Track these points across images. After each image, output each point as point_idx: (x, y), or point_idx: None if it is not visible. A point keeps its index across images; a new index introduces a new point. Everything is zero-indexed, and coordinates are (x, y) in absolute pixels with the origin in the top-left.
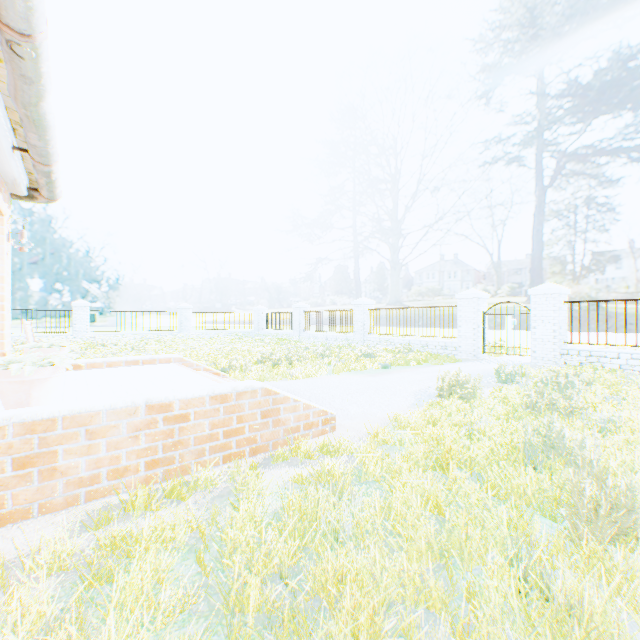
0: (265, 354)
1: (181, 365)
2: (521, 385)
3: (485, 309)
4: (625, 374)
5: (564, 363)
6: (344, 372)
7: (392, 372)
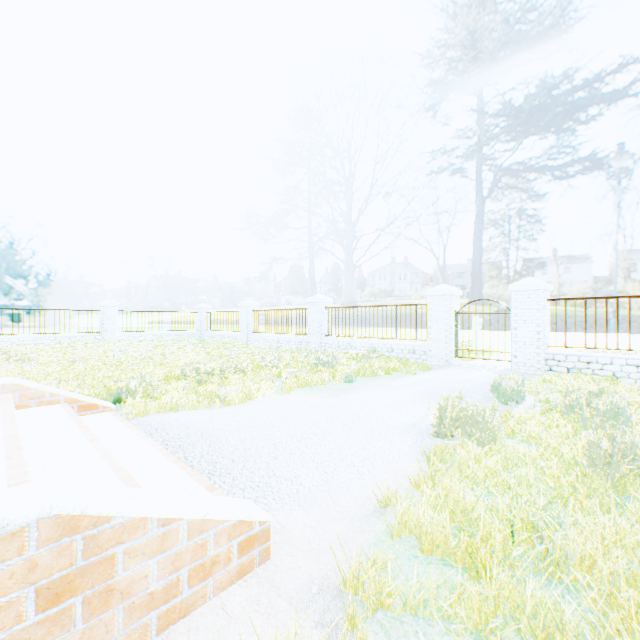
0: (190, 366)
1: (7, 400)
2: (527, 405)
3: (457, 308)
4: (634, 385)
5: (549, 369)
6: (297, 389)
7: (358, 387)
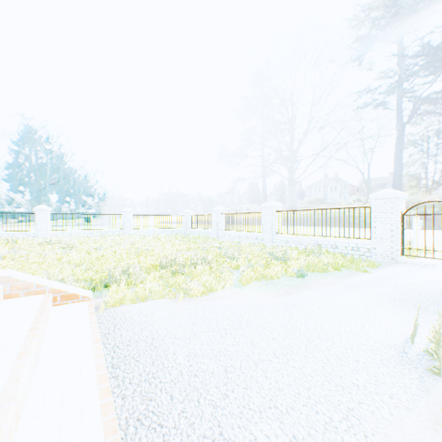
0: (167, 258)
1: None
2: None
3: (403, 209)
4: None
5: None
6: (253, 282)
7: (311, 284)
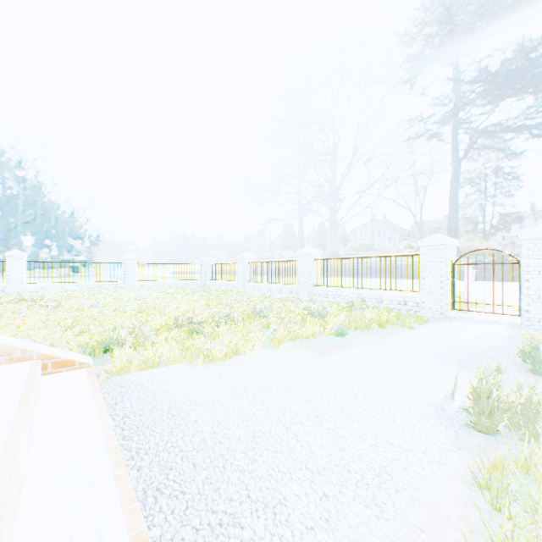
0: (183, 316)
1: None
2: None
3: (453, 258)
4: None
5: None
6: (286, 342)
7: (352, 343)
